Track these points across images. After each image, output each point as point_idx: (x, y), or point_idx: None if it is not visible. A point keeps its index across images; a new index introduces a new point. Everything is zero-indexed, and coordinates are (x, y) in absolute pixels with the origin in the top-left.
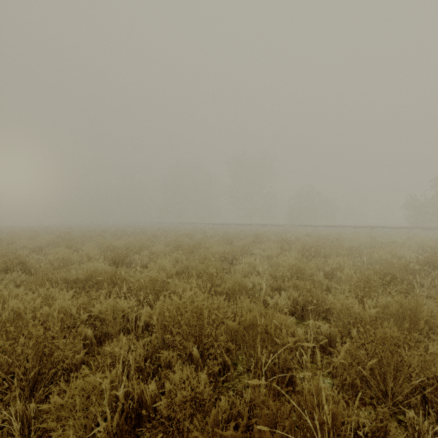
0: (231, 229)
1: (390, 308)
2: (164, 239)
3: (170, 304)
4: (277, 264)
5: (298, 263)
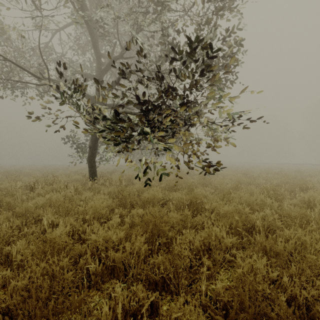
0: (304, 167)
1: None
2: (254, 170)
3: (277, 181)
4: None
5: None
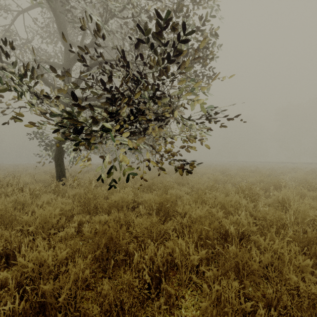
0: (276, 165)
1: None
2: (232, 169)
3: (252, 179)
4: (297, 178)
5: (305, 176)
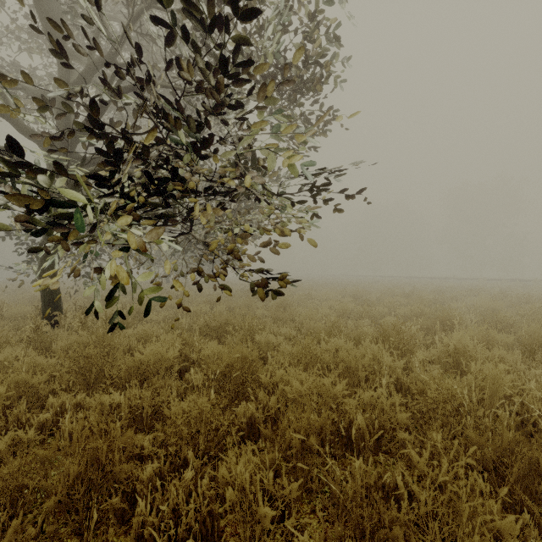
0: (445, 284)
1: (526, 318)
2: (374, 290)
3: (406, 310)
4: (480, 307)
5: (491, 304)
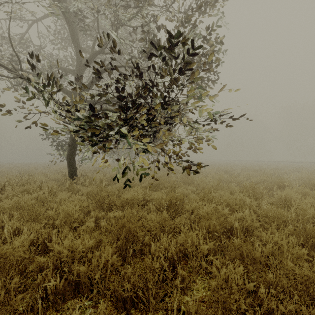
0: (281, 165)
1: None
2: (236, 168)
3: (256, 179)
4: (302, 178)
5: (309, 176)
